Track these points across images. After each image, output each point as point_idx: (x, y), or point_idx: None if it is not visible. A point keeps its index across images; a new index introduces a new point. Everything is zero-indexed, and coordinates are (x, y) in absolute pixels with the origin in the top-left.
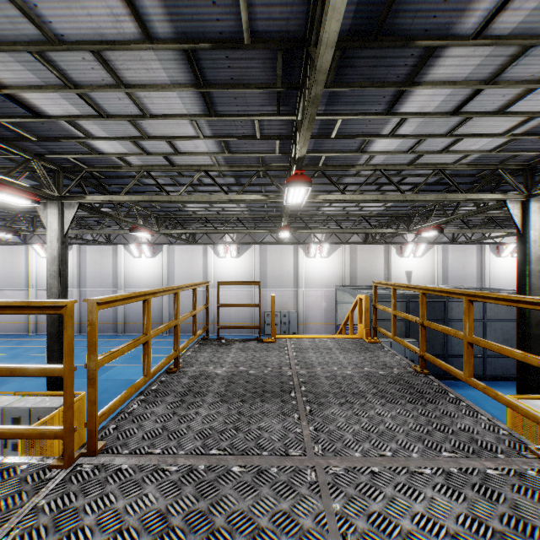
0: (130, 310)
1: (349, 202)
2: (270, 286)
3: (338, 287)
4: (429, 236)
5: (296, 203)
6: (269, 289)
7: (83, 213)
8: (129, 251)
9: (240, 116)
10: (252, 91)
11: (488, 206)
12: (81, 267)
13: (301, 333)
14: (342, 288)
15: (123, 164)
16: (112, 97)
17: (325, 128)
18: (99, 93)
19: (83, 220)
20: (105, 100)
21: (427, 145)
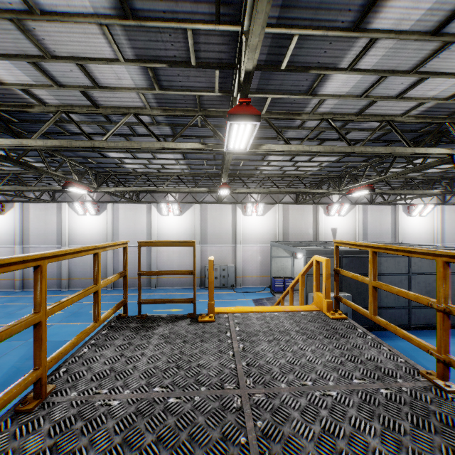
0: (74, 266)
1: (287, 161)
2: (210, 242)
3: (273, 243)
4: (351, 197)
5: (238, 150)
6: (209, 245)
7: (17, 168)
8: (74, 208)
9: (166, 22)
10: None
11: (427, 163)
12: (24, 225)
13: (239, 285)
14: (276, 244)
15: (35, 102)
16: None
17: (275, 53)
18: None
19: (17, 176)
20: None
21: (384, 87)
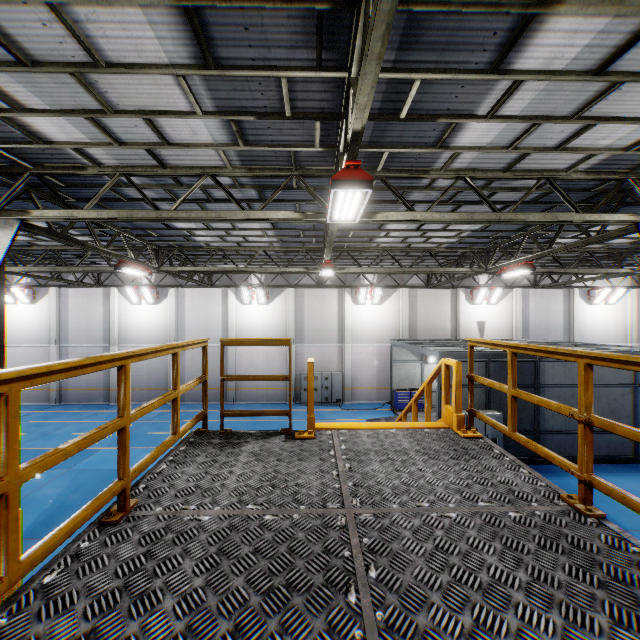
0: None
1: (413, 231)
2: (308, 341)
3: (395, 342)
4: (505, 278)
5: (346, 221)
6: (307, 345)
7: (55, 243)
8: (125, 295)
9: (256, 70)
10: (275, 13)
11: (605, 233)
12: (61, 317)
13: (348, 400)
14: (399, 344)
15: (88, 162)
16: (30, 19)
17: (392, 100)
18: (3, 8)
19: (56, 253)
20: (18, 27)
21: (538, 137)
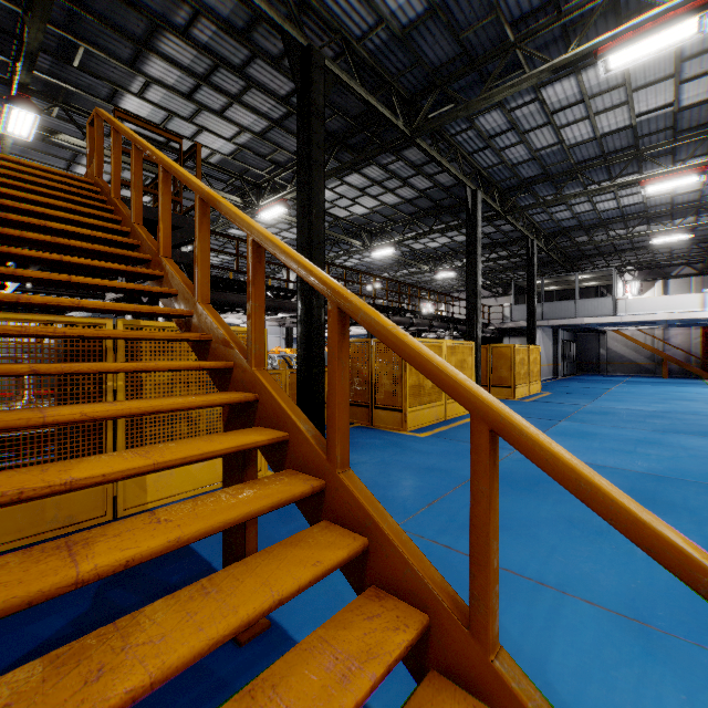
0: None
1: None
2: None
3: None
4: None
5: None
6: None
7: None
8: None
9: None
10: None
11: None
12: None
13: None
14: None
15: None
16: None
17: None
18: None
19: None
20: None
21: None
